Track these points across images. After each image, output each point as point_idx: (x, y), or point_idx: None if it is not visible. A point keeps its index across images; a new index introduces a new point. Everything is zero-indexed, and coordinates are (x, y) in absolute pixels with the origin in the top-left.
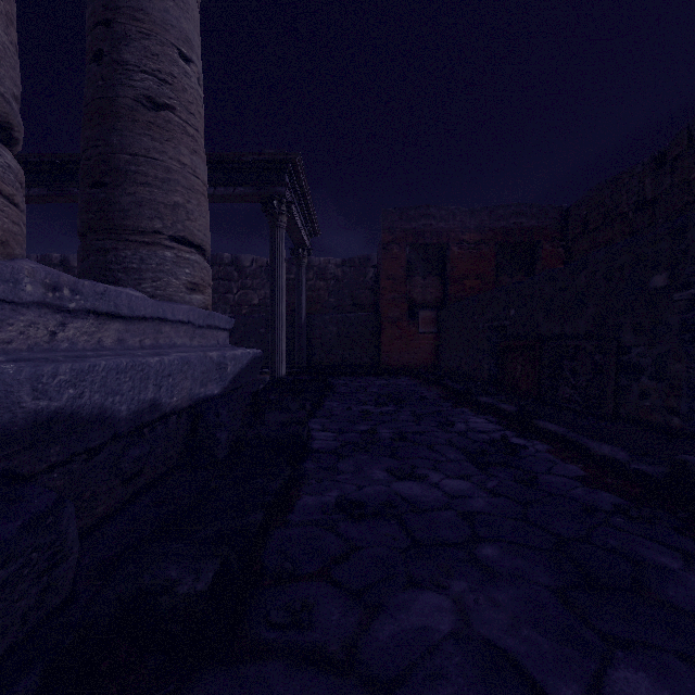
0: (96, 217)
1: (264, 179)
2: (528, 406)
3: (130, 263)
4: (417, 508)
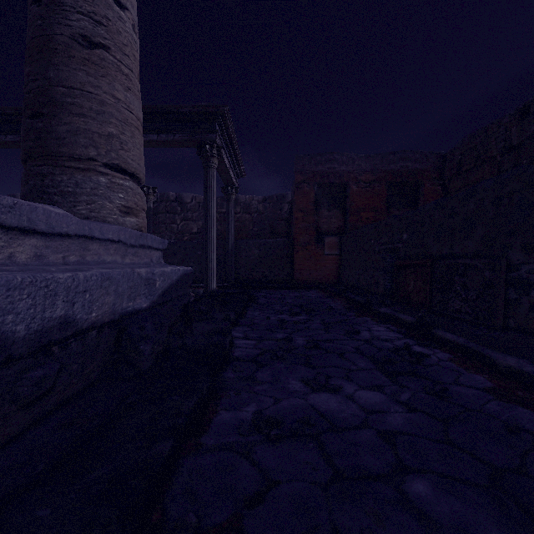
0: (34, 145)
1: (198, 128)
2: (426, 317)
3: (66, 187)
4: (335, 426)
